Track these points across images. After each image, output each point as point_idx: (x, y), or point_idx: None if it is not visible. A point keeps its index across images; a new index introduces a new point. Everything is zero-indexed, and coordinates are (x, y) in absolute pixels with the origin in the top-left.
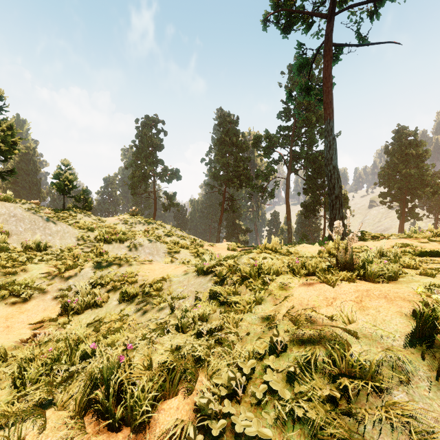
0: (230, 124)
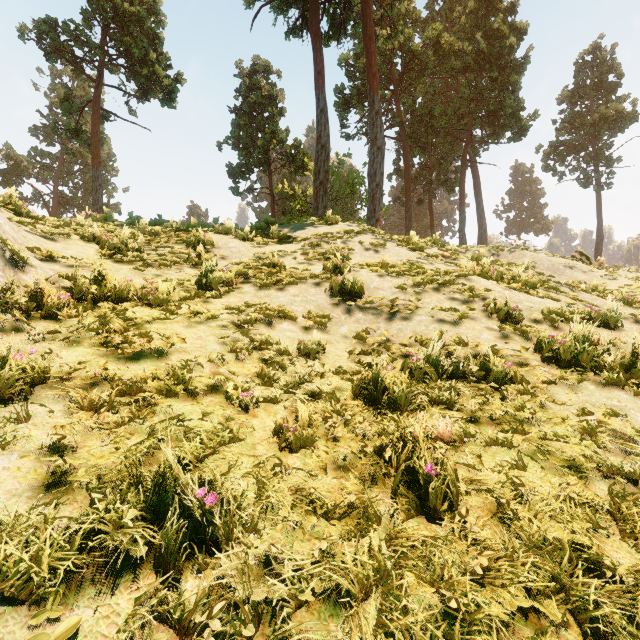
0: None
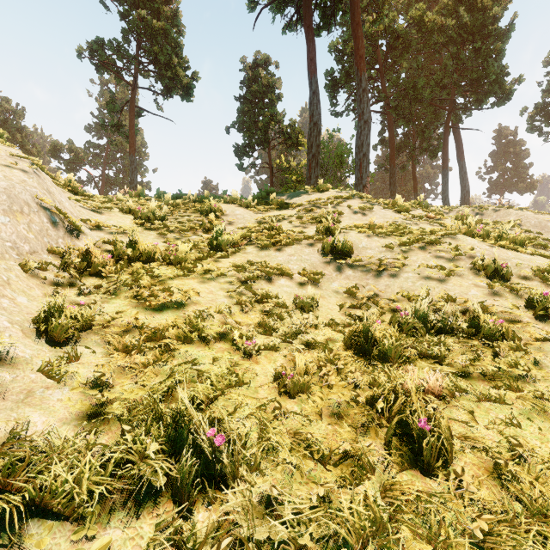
0: (9, 113)
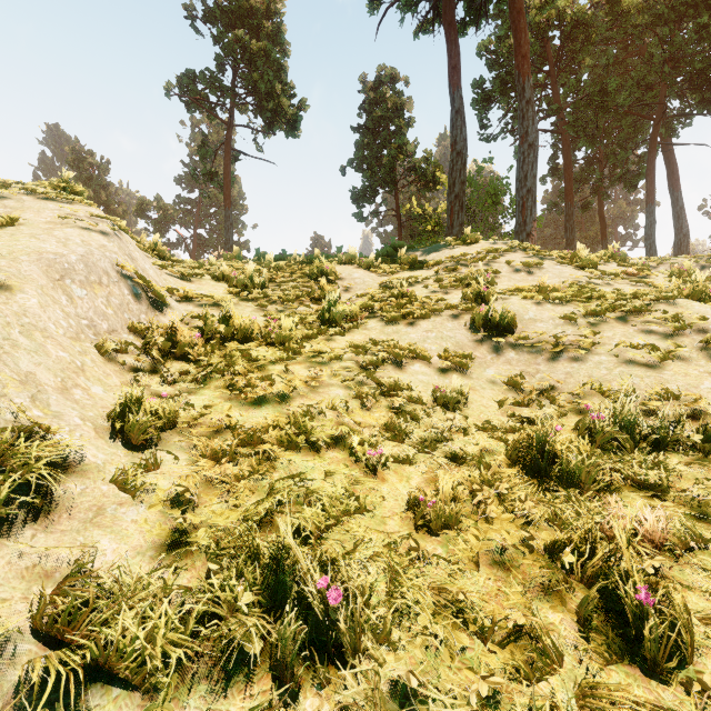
0: (94, 169)
